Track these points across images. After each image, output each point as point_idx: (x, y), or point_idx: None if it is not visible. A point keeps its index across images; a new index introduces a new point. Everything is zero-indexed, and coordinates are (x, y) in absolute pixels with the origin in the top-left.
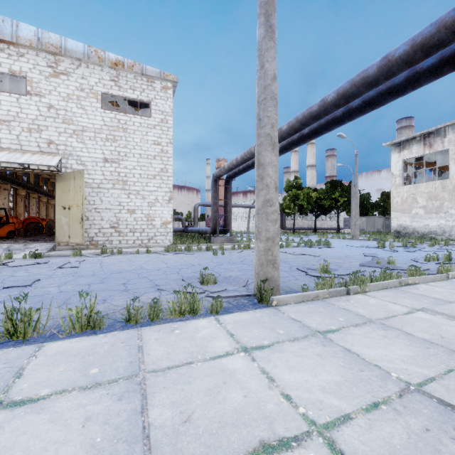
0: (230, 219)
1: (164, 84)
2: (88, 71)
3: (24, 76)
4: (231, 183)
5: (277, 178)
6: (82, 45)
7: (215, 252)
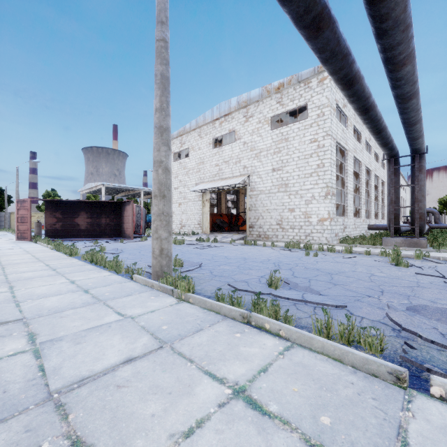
0: (416, 212)
1: (320, 78)
2: (263, 106)
3: (234, 130)
4: (417, 159)
5: (156, 188)
6: (258, 90)
7: (305, 252)
